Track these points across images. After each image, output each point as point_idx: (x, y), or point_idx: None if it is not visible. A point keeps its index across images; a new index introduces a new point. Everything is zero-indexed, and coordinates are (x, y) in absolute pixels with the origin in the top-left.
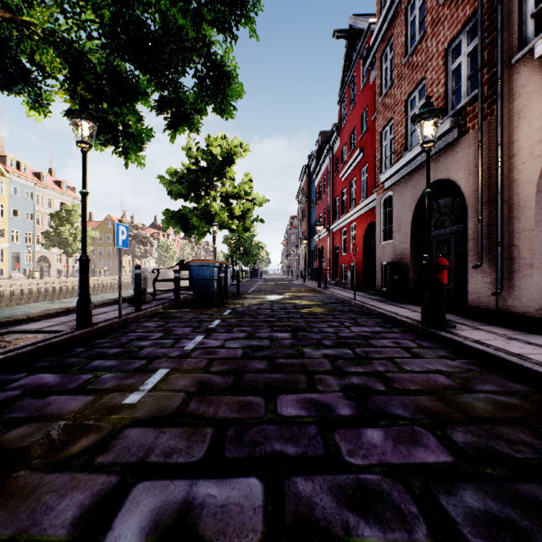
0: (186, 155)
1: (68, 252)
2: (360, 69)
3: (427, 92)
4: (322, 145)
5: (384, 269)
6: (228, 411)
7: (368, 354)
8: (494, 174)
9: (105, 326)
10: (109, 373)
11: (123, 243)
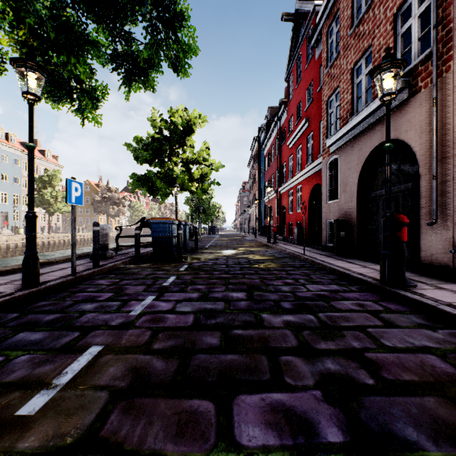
0: (151, 125)
1: (49, 212)
2: (305, 47)
3: (374, 58)
4: (270, 119)
5: (329, 226)
6: (161, 433)
7: (335, 321)
8: (450, 130)
9: (54, 285)
10: (26, 354)
11: (76, 200)
